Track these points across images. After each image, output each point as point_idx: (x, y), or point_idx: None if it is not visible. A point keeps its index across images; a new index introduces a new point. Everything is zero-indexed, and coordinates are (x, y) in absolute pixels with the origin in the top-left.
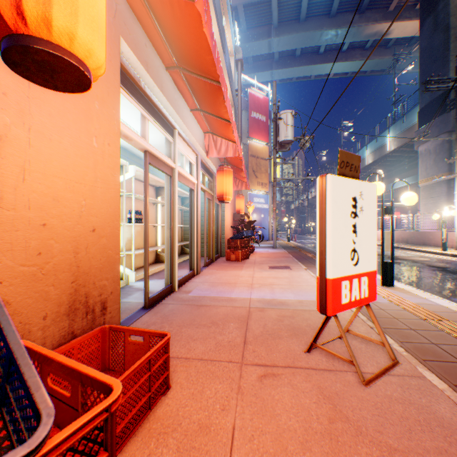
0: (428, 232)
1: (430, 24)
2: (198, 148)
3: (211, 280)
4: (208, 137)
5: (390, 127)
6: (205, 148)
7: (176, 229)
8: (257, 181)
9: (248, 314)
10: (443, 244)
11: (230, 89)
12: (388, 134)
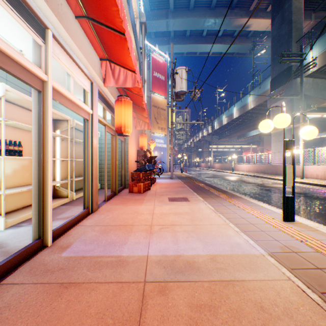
0: (279, 165)
1: (278, 19)
2: (93, 73)
3: (105, 221)
4: (105, 65)
5: (251, 92)
6: (102, 78)
7: (48, 163)
8: (158, 126)
9: (140, 308)
10: None
11: (135, 43)
12: (249, 97)
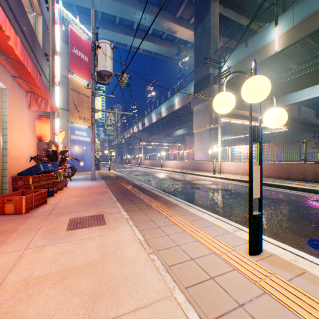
0: (202, 162)
1: (200, 30)
2: None
3: None
4: None
5: (177, 93)
6: None
7: None
8: (79, 114)
9: None
10: (214, 170)
11: None
12: (176, 97)
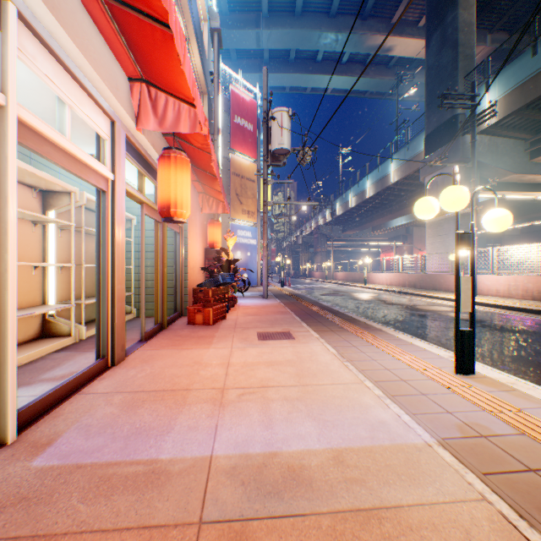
0: (439, 275)
1: (437, 39)
2: (115, 104)
3: (135, 383)
4: (139, 90)
5: (394, 155)
6: (134, 114)
7: (7, 274)
8: (242, 208)
9: None
10: None
11: (200, 62)
12: (391, 163)
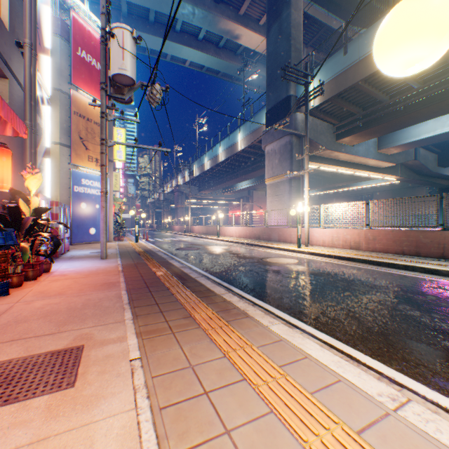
0: (279, 228)
1: (276, 31)
2: None
3: None
4: None
5: (242, 126)
6: None
7: None
8: (89, 154)
9: None
10: (298, 241)
11: None
12: (239, 133)
